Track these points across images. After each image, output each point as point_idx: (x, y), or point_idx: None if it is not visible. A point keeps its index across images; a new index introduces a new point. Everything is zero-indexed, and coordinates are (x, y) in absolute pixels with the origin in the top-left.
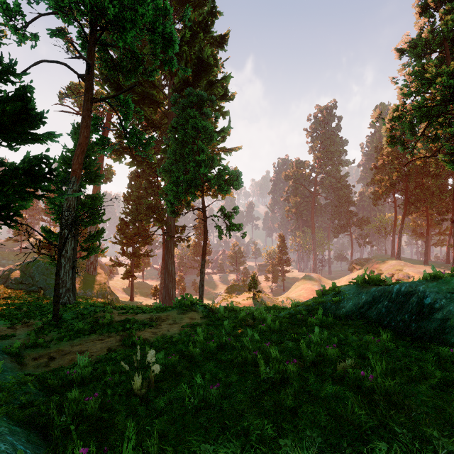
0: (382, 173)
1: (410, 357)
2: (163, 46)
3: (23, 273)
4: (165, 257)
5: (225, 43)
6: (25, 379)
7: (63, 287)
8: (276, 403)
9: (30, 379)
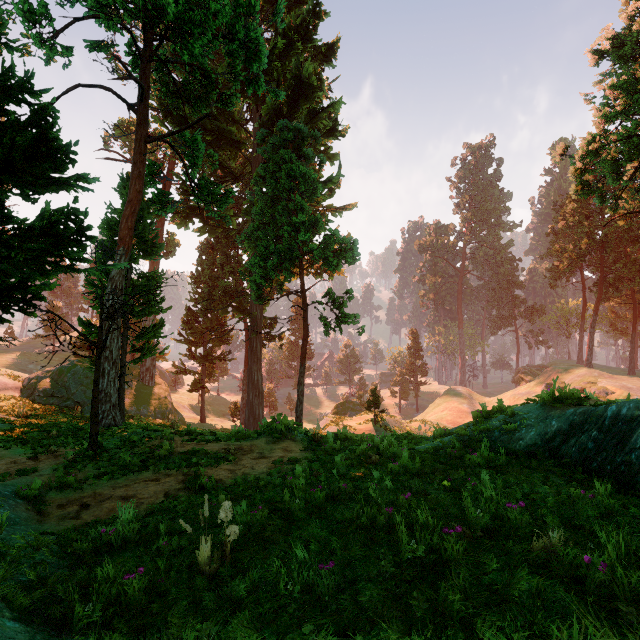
0: (564, 240)
1: None
2: (245, 59)
3: (55, 382)
4: (249, 362)
5: (334, 56)
6: (39, 540)
7: (107, 402)
8: (433, 604)
9: (47, 541)
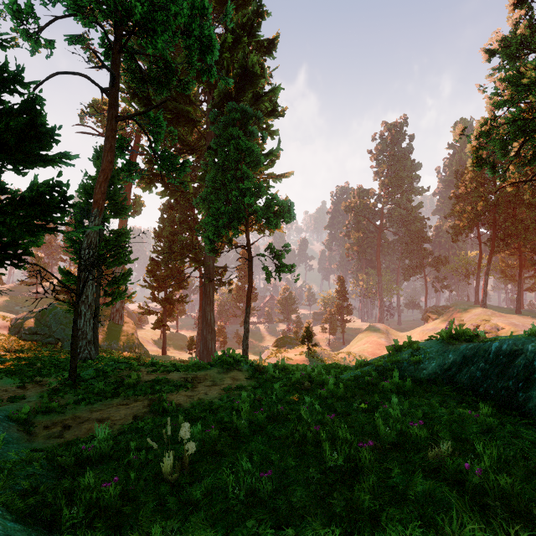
0: (464, 203)
1: (522, 439)
2: (200, 52)
3: (38, 322)
4: (203, 304)
5: (274, 49)
6: (31, 456)
7: (83, 339)
8: (349, 502)
9: (37, 456)
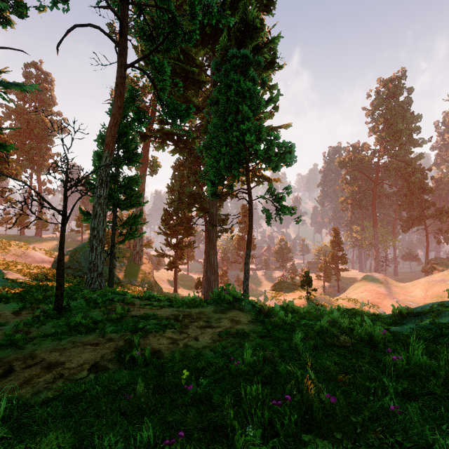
0: None
1: None
2: None
3: (72, 258)
4: (207, 248)
5: (273, 8)
6: None
7: (94, 271)
8: None
9: None
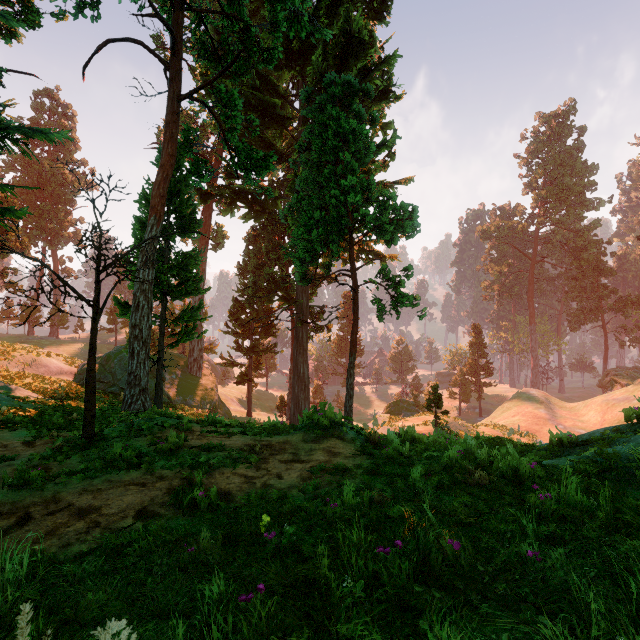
0: None
1: None
2: None
3: (103, 368)
4: (294, 353)
5: (387, 14)
6: None
7: (136, 386)
8: None
9: None
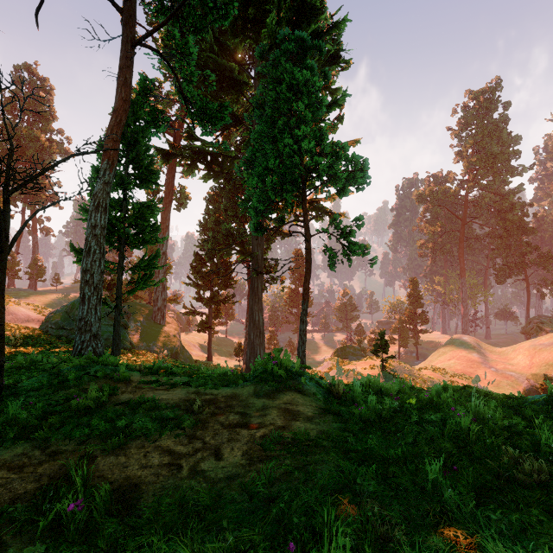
0: None
1: None
2: None
3: (67, 315)
4: (250, 302)
5: None
6: None
7: (86, 332)
8: None
9: None
